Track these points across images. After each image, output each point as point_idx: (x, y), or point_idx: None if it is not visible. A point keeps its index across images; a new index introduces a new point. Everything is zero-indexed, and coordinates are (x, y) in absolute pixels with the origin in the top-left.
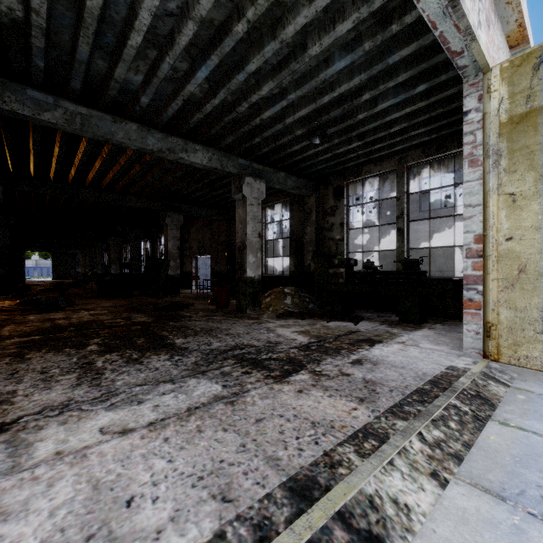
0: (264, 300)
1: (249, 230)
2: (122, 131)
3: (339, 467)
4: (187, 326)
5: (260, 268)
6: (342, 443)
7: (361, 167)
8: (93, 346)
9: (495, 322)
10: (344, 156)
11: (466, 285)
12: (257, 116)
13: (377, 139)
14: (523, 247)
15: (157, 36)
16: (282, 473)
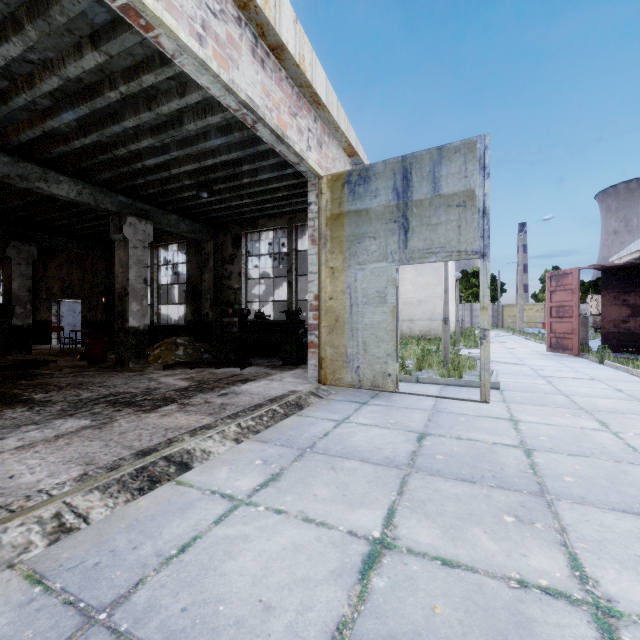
0: (152, 352)
1: (133, 275)
2: None
3: (175, 442)
4: (47, 383)
5: (146, 317)
6: (183, 434)
7: (258, 220)
8: None
9: (324, 357)
10: (239, 208)
11: (309, 331)
12: (138, 161)
13: (267, 199)
14: (337, 304)
15: (10, 72)
16: (133, 450)
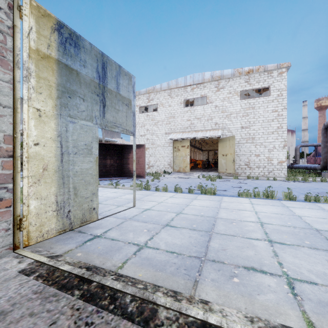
0: None
1: None
2: None
3: None
4: None
5: None
6: None
7: None
8: None
9: (27, 213)
10: None
11: None
12: None
13: None
14: (46, 151)
15: None
16: None
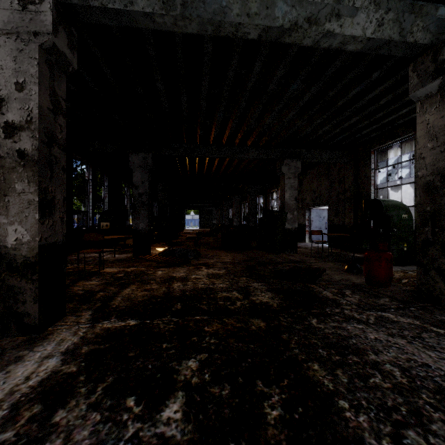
0: None
1: None
2: (237, 2)
3: None
4: (353, 343)
5: None
6: None
7: None
8: (176, 405)
9: None
10: None
11: None
12: None
13: None
14: None
15: None
16: None
